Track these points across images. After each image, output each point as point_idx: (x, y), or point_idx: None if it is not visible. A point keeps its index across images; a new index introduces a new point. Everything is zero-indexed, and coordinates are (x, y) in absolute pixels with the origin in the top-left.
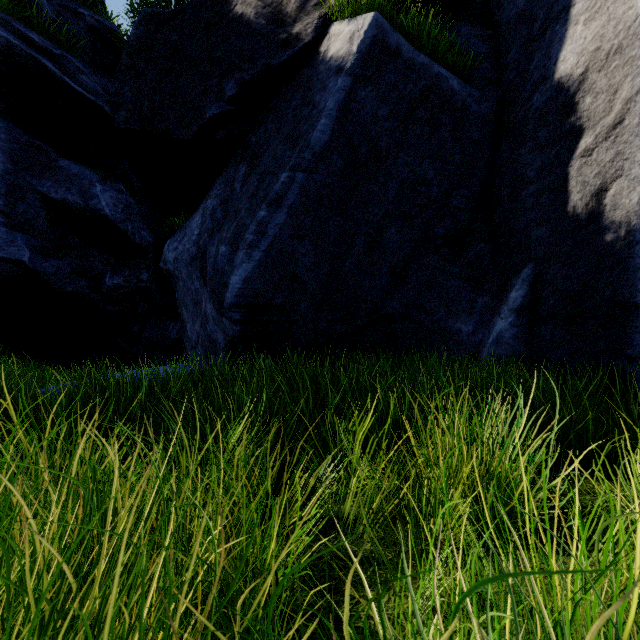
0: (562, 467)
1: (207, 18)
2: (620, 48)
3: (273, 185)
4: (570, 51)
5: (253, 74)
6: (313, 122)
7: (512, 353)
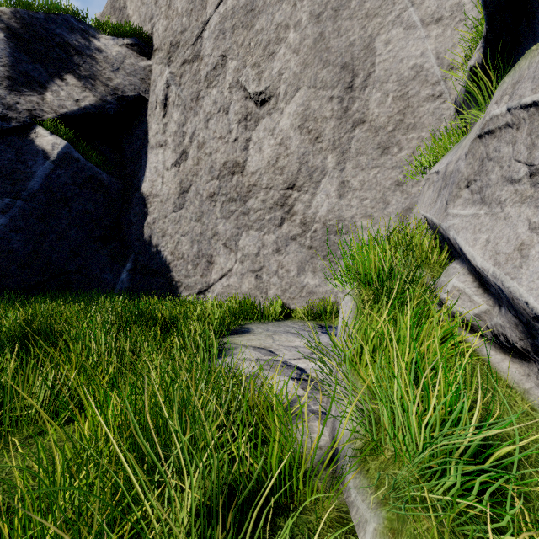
0: None
1: None
2: (156, 196)
3: None
4: (145, 186)
5: None
6: (28, 176)
7: (127, 286)
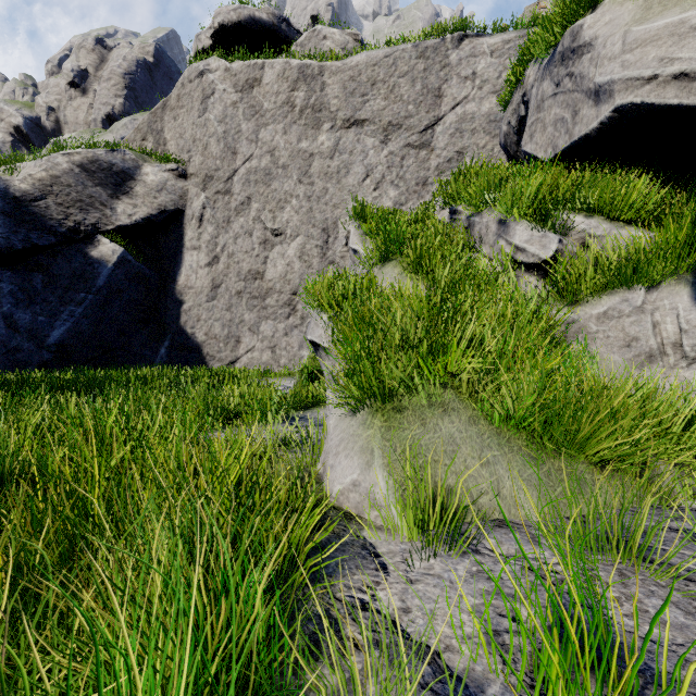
0: None
1: (17, 195)
2: (191, 288)
3: (77, 297)
4: (181, 279)
5: (53, 238)
6: (96, 276)
7: (166, 360)
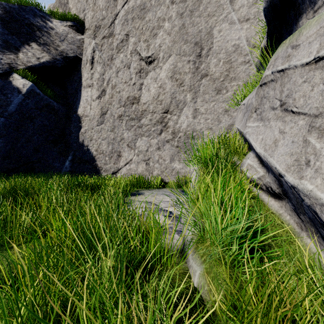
0: None
1: None
2: (87, 116)
3: None
4: (80, 110)
5: None
6: (8, 103)
7: (69, 170)
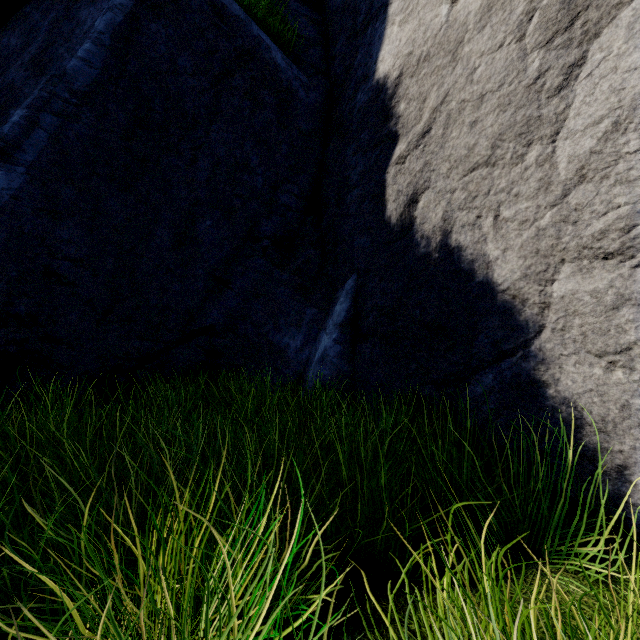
0: (357, 576)
1: None
2: (428, 56)
3: None
4: (388, 52)
5: None
6: (73, 44)
7: (336, 373)
